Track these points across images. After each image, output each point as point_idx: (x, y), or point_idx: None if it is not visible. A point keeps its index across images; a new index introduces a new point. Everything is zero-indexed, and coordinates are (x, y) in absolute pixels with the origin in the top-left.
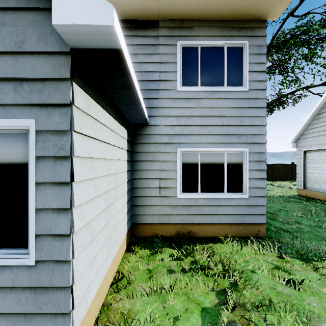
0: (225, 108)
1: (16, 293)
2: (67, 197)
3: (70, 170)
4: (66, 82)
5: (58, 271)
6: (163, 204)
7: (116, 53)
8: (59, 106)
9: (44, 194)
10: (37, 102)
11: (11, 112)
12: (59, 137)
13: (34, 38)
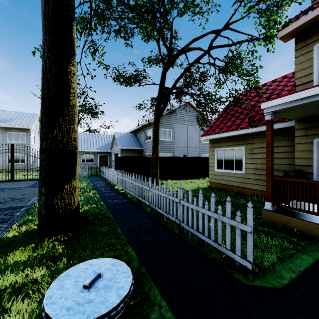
0: (20, 146)
1: None
2: None
3: None
4: None
5: None
6: (4, 165)
7: None
8: None
9: None
10: None
11: None
12: None
13: None
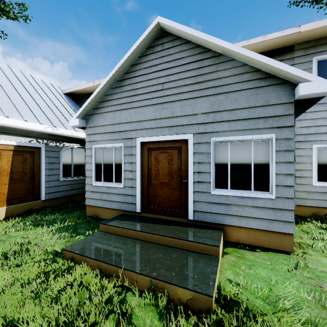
0: None
1: (264, 210)
2: (292, 169)
3: (294, 156)
4: (291, 116)
5: (287, 202)
6: (298, 189)
7: (319, 98)
8: (287, 127)
9: (279, 167)
10: (276, 126)
11: (262, 131)
12: (287, 141)
13: (274, 98)
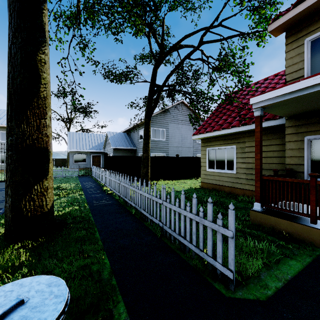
0: None
1: None
2: None
3: None
4: None
5: None
6: None
7: None
8: None
9: None
10: None
11: None
12: None
13: None
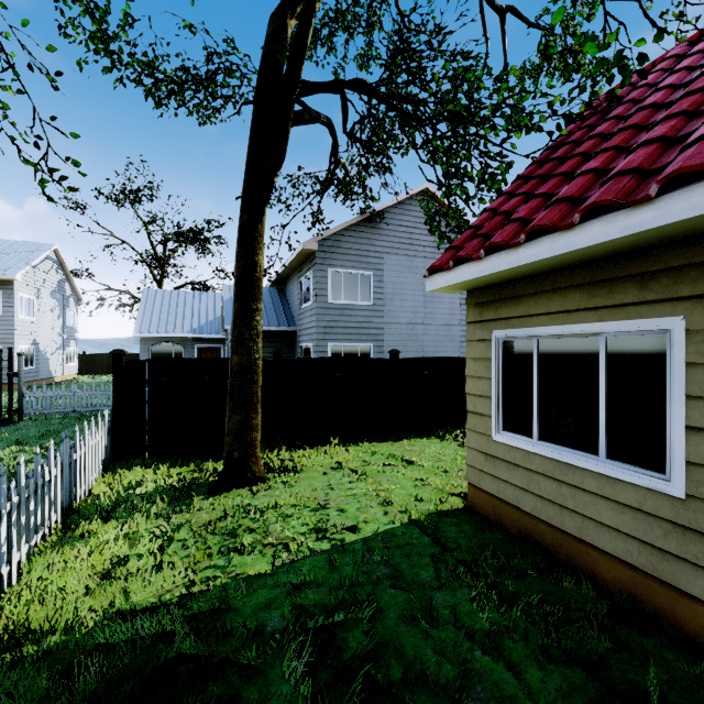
0: None
1: None
2: None
3: None
4: None
5: None
6: None
7: None
8: None
9: None
10: None
11: None
12: None
13: None
